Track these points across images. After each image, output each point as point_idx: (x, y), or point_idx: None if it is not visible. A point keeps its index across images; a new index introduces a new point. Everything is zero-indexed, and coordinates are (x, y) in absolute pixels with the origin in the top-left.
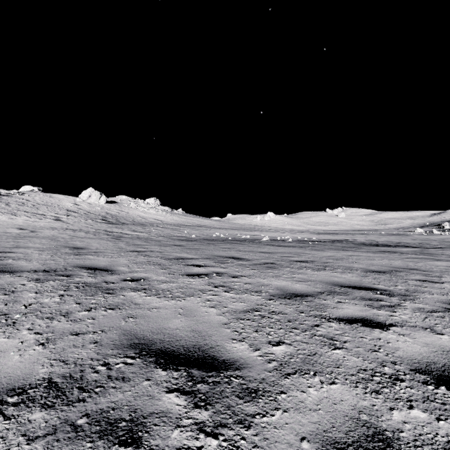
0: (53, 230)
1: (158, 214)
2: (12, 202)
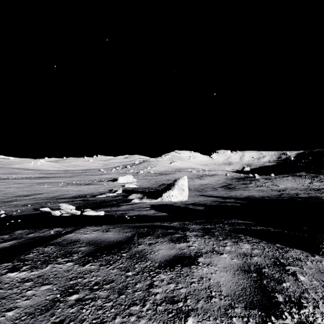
0: None
1: None
2: None
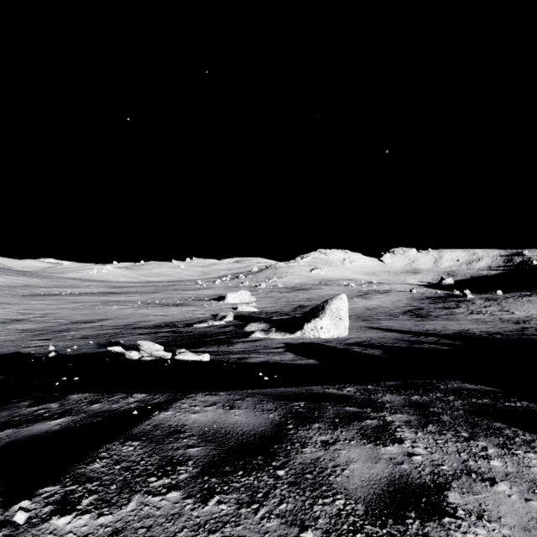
0: None
1: None
2: None
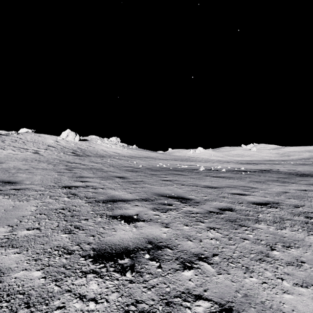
0: (21, 162)
1: (117, 148)
2: (8, 139)
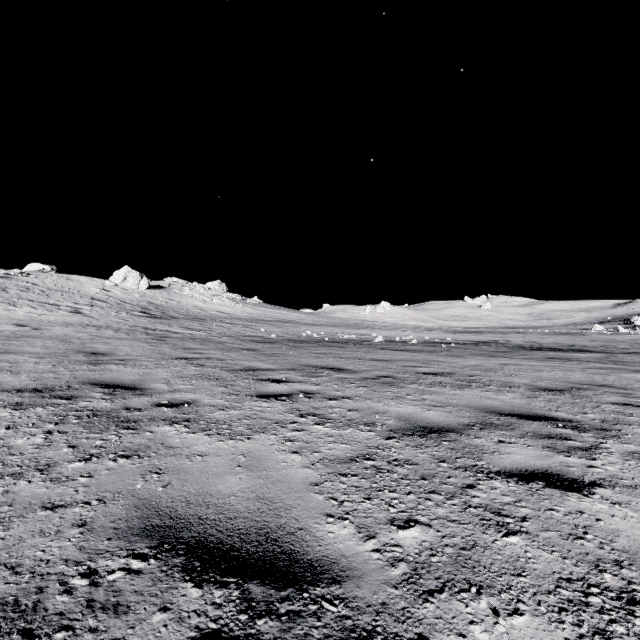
0: (67, 328)
1: (224, 304)
2: (11, 286)
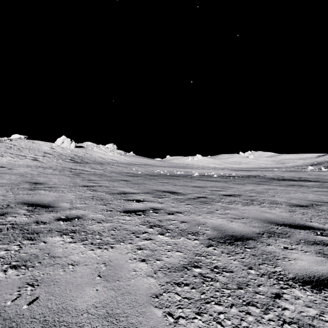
0: (27, 168)
1: (114, 155)
2: (2, 146)
